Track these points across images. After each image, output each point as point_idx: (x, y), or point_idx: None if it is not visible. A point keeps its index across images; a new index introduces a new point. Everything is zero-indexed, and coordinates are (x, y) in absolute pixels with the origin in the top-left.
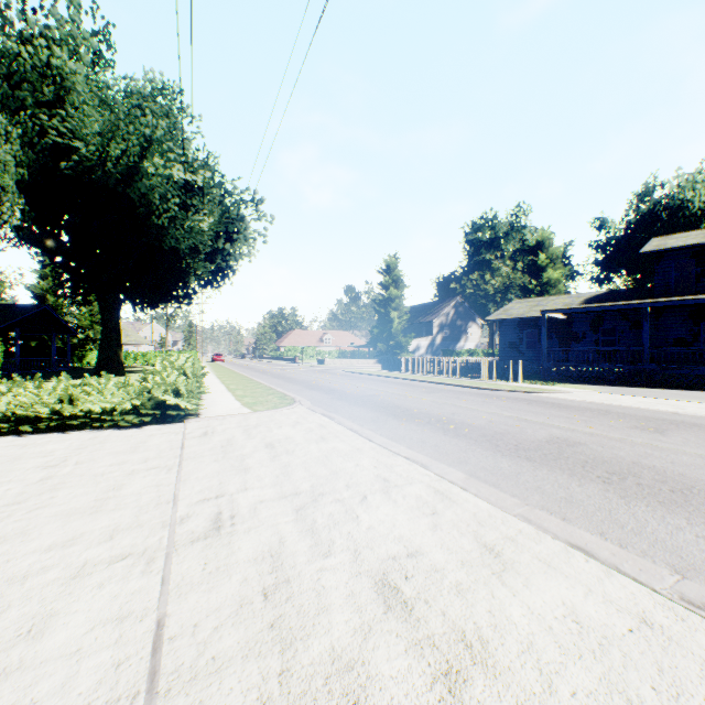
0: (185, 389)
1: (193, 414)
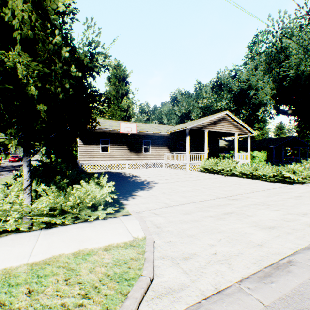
0: (301, 172)
1: (302, 183)
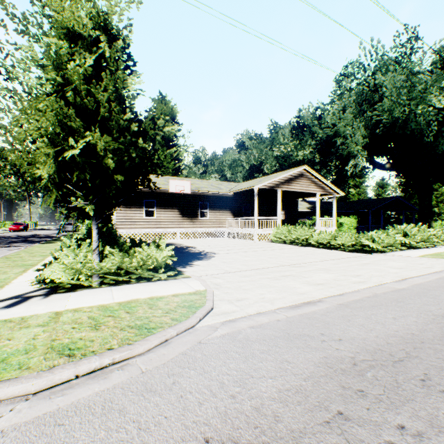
0: (382, 240)
1: (382, 252)
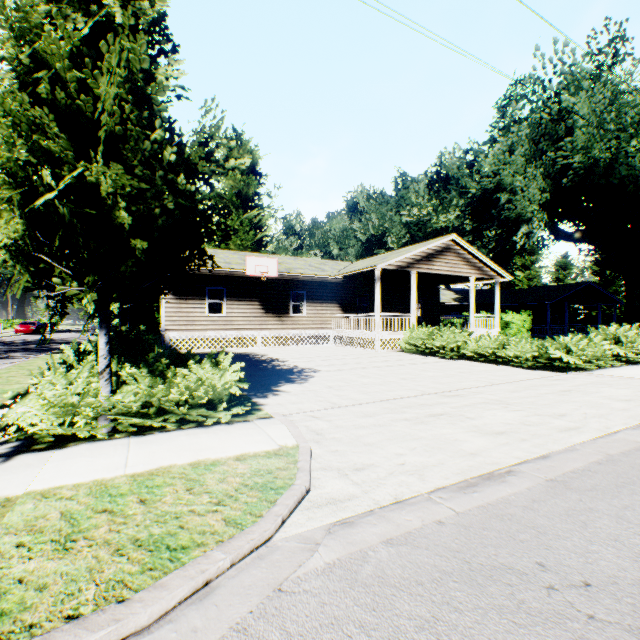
0: (582, 350)
1: (583, 370)
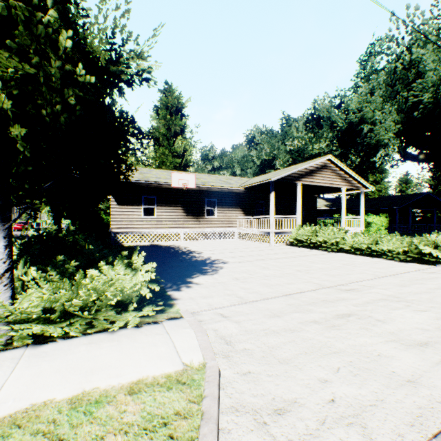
0: None
1: None
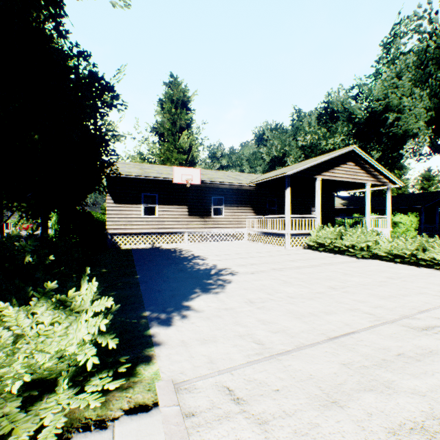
0: None
1: None
